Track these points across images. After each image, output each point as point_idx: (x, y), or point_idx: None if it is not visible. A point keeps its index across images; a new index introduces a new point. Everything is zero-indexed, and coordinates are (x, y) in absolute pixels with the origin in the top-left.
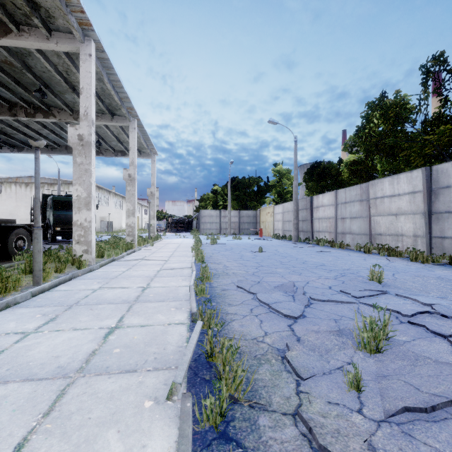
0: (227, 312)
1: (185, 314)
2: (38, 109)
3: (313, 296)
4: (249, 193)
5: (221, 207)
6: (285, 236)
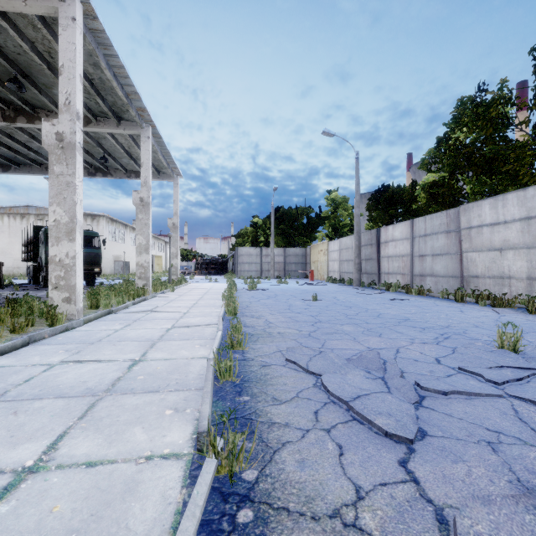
0: (269, 421)
1: (188, 427)
2: (20, 111)
3: (424, 383)
4: (297, 227)
5: (262, 244)
6: (343, 279)
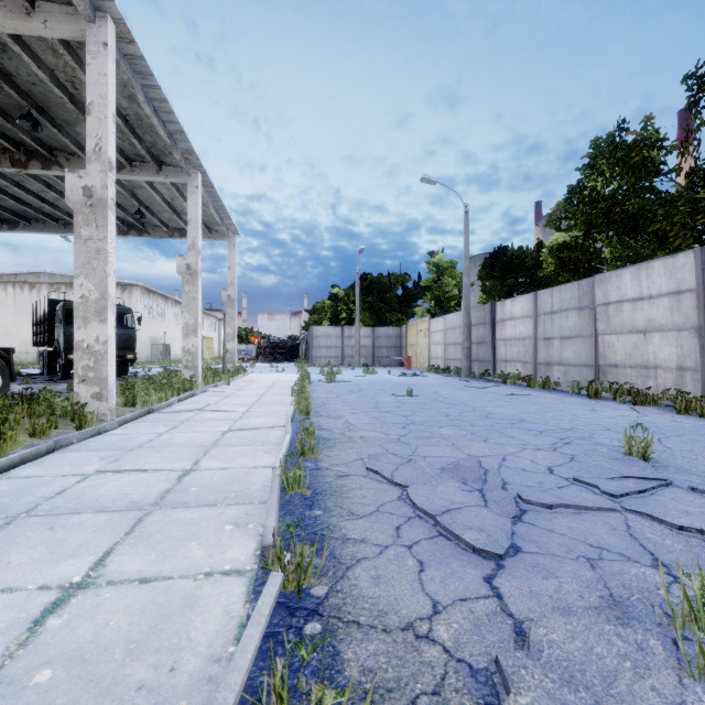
0: (344, 536)
1: (251, 543)
2: (33, 154)
3: (526, 495)
4: (390, 300)
5: (344, 323)
6: (449, 368)
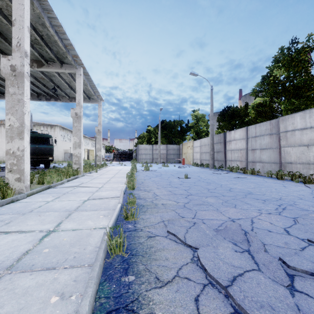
0: None
1: None
2: None
3: (289, 261)
4: (174, 132)
5: (153, 143)
6: (203, 164)
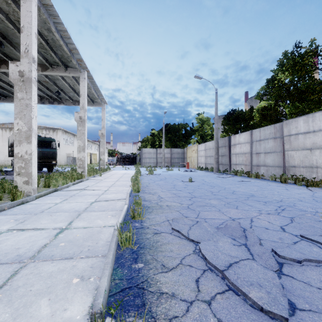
0: (158, 291)
1: (88, 298)
2: (3, 61)
3: (280, 251)
4: (179, 136)
5: (157, 146)
6: (207, 168)
